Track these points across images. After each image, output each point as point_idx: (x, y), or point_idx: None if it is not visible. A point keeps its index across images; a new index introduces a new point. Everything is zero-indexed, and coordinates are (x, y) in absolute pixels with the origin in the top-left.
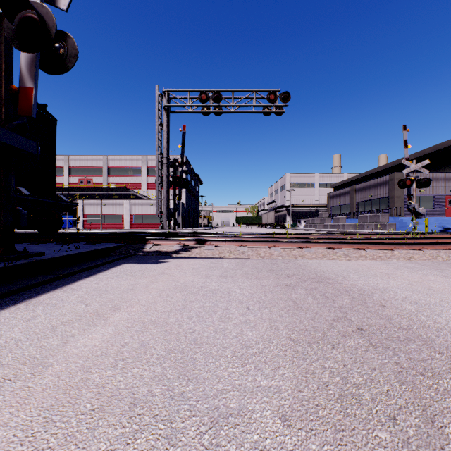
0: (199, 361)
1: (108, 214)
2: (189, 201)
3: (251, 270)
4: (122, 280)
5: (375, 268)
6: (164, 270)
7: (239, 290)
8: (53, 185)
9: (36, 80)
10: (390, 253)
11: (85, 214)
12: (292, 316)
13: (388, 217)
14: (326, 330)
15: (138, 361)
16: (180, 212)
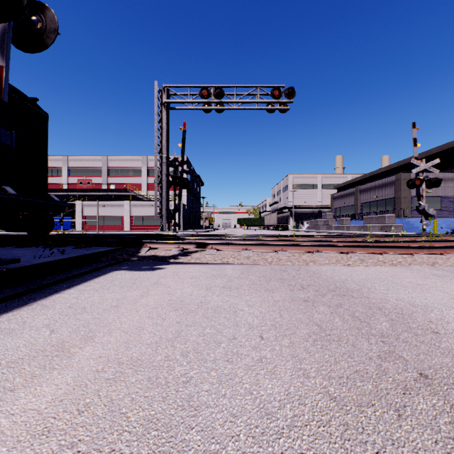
0: (193, 450)
1: (108, 215)
2: (190, 202)
3: (258, 279)
4: (107, 292)
5: (400, 277)
6: (159, 280)
7: (248, 308)
8: (44, 184)
9: (8, 58)
10: (410, 258)
11: (84, 215)
12: (322, 350)
13: (395, 218)
14: (377, 379)
15: (96, 449)
16: (181, 213)
